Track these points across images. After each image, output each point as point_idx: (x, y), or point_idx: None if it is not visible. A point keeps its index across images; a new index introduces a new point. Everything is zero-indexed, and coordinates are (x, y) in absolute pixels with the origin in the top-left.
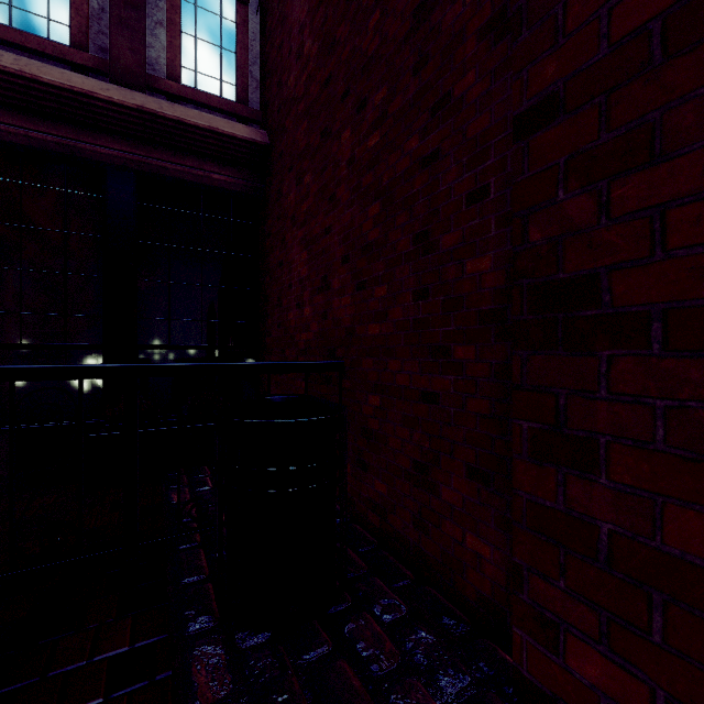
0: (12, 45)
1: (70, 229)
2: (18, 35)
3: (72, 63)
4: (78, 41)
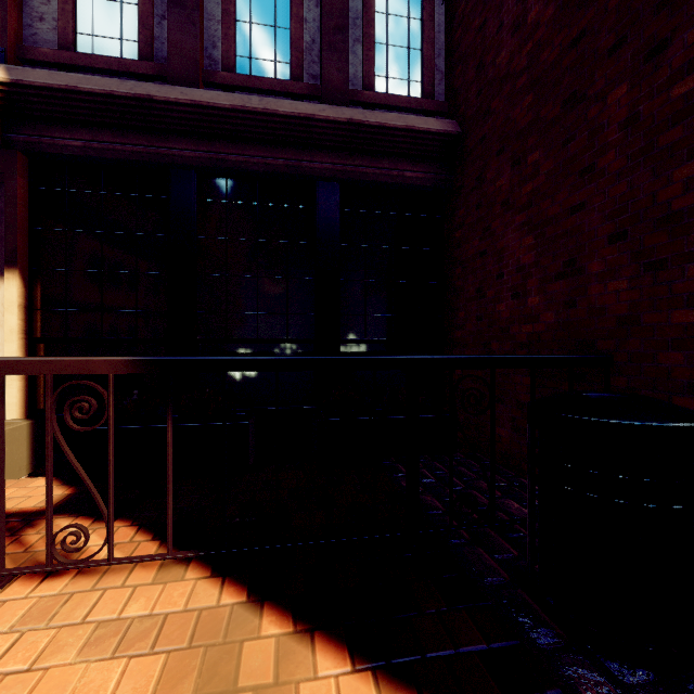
0: (252, 90)
1: (291, 239)
2: (256, 81)
3: (292, 94)
4: (296, 74)
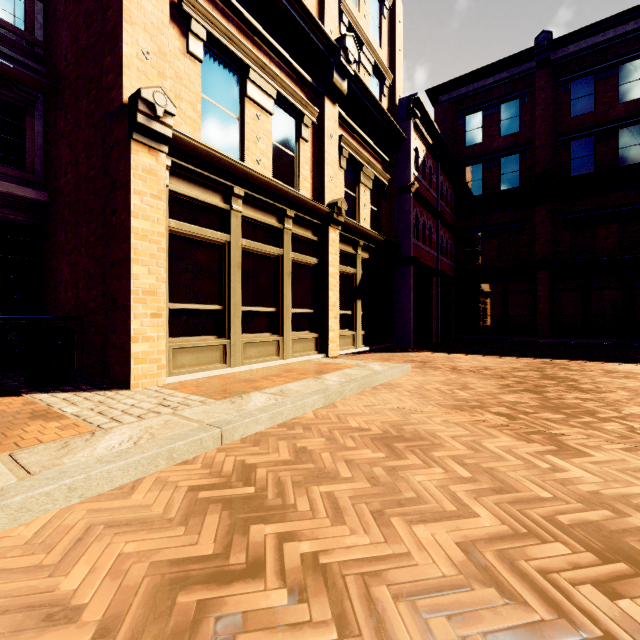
0: None
1: None
2: None
3: None
4: None
